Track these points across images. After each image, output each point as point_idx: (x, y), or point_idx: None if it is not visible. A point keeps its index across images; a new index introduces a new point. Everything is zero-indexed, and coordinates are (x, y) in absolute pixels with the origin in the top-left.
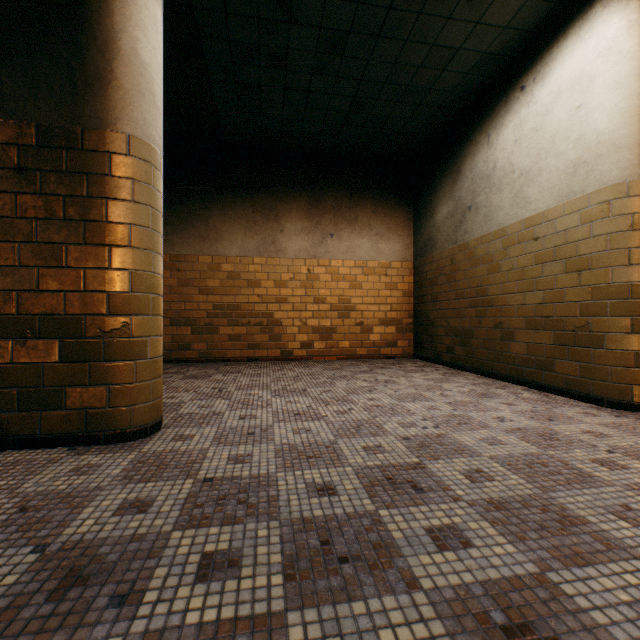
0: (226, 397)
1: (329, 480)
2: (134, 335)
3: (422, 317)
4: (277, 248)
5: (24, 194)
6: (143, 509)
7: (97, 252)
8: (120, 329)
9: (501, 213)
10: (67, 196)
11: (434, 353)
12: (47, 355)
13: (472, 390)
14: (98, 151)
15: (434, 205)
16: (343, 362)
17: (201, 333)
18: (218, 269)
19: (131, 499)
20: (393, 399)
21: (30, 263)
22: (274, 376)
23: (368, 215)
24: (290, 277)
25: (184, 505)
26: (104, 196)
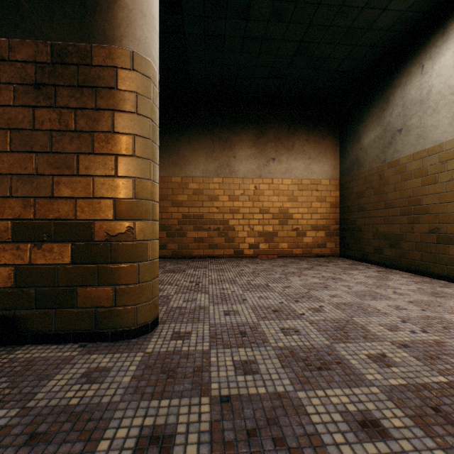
0: (204, 291)
1: (363, 408)
2: (137, 239)
3: (348, 224)
4: (231, 170)
5: (40, 108)
6: (165, 449)
7: (104, 161)
8: (125, 233)
9: (437, 131)
10: (78, 109)
11: (361, 253)
12: (60, 257)
13: (419, 288)
14: (105, 66)
15: (361, 132)
16: (284, 260)
17: (173, 236)
18: (186, 187)
19: (148, 427)
20: (353, 296)
21: (46, 172)
22: (235, 271)
23: (302, 143)
24: (241, 193)
25: (210, 443)
26: (110, 108)
